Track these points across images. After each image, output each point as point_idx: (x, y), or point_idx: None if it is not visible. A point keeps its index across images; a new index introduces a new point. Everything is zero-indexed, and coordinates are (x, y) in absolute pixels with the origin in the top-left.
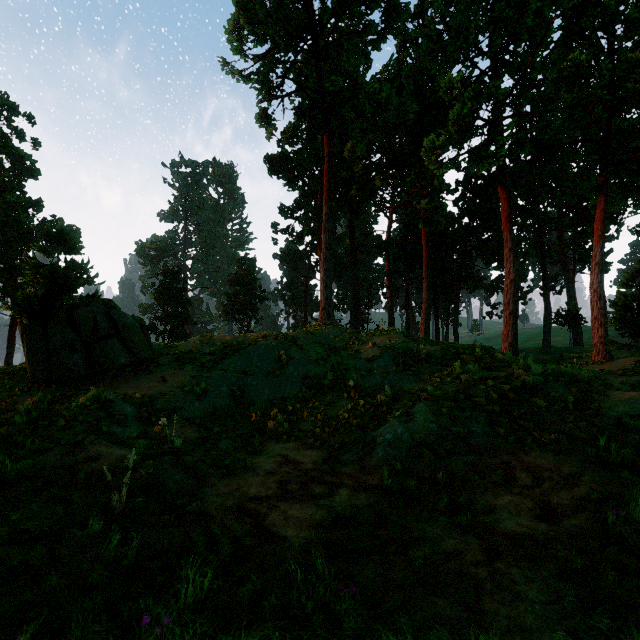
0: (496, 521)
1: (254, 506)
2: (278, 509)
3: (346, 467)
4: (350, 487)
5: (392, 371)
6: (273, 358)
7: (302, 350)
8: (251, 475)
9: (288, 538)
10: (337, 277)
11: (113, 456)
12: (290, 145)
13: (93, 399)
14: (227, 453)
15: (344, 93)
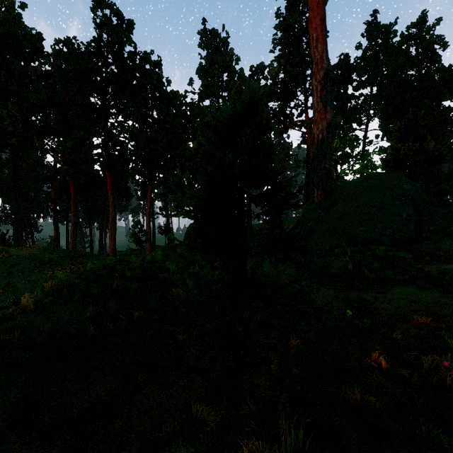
0: None
1: None
2: None
3: None
4: None
5: (26, 271)
6: None
7: None
8: None
9: None
10: (3, 195)
11: None
12: None
13: None
14: None
15: None
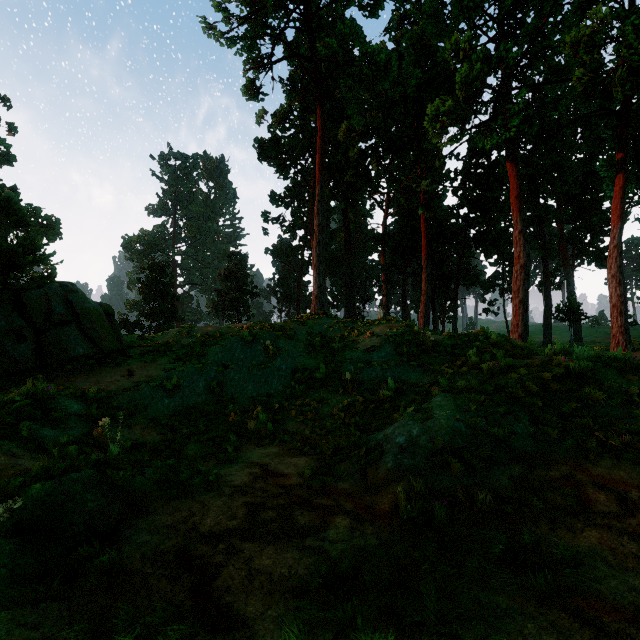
0: (591, 580)
1: (204, 550)
2: (240, 556)
3: (343, 482)
4: (350, 514)
5: (395, 362)
6: (259, 349)
7: (292, 340)
8: (212, 495)
9: (247, 621)
10: (331, 273)
11: (11, 471)
12: (281, 131)
13: (28, 394)
14: (192, 461)
15: (339, 58)
